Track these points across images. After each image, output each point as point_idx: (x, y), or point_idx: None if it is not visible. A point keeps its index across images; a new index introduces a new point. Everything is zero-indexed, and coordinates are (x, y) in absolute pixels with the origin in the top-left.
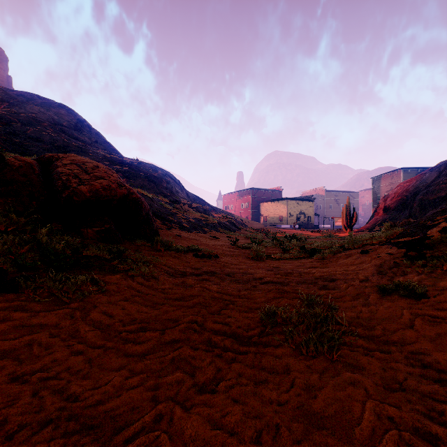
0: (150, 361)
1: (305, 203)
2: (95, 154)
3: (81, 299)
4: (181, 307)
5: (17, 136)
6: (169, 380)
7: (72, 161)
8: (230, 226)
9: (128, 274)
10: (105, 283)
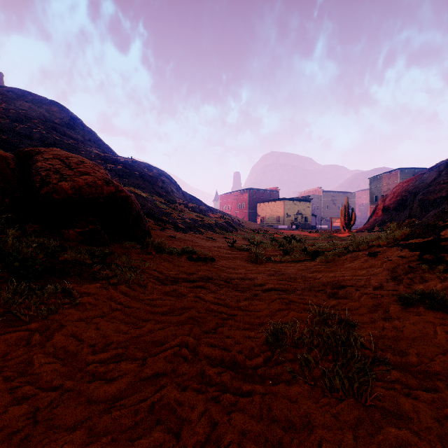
0: (120, 412)
1: (302, 203)
2: (87, 152)
3: (45, 317)
4: (170, 324)
5: (4, 133)
6: (143, 447)
7: (55, 156)
8: (227, 227)
9: (110, 281)
10: (81, 293)
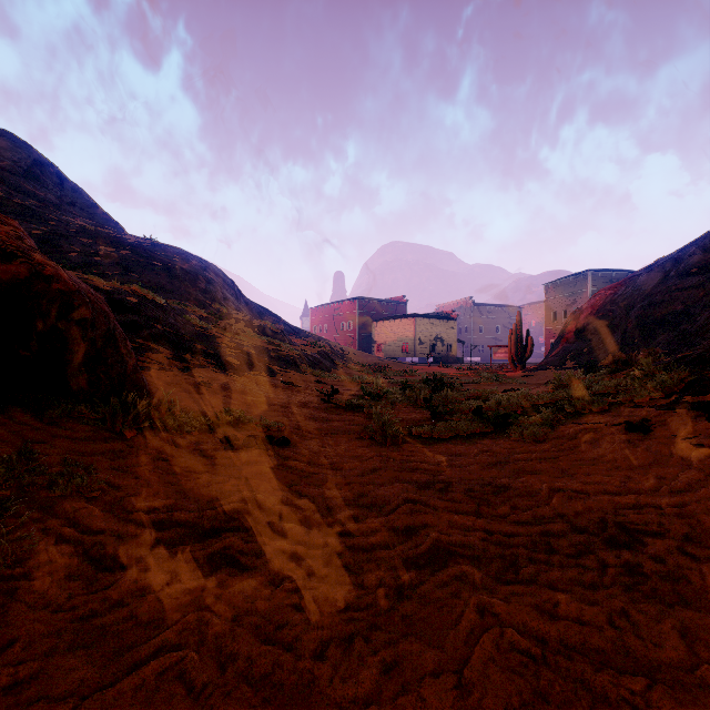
0: None
1: (443, 323)
2: (62, 222)
3: None
4: None
5: None
6: None
7: None
8: (321, 361)
9: None
10: None
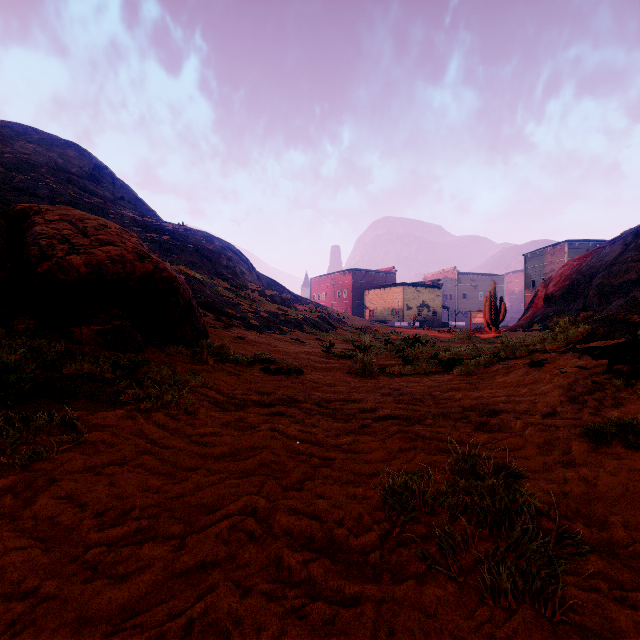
0: None
1: (429, 291)
2: (119, 215)
3: (28, 466)
4: (230, 475)
5: None
6: None
7: (63, 217)
8: (321, 324)
9: (140, 407)
10: (91, 426)
